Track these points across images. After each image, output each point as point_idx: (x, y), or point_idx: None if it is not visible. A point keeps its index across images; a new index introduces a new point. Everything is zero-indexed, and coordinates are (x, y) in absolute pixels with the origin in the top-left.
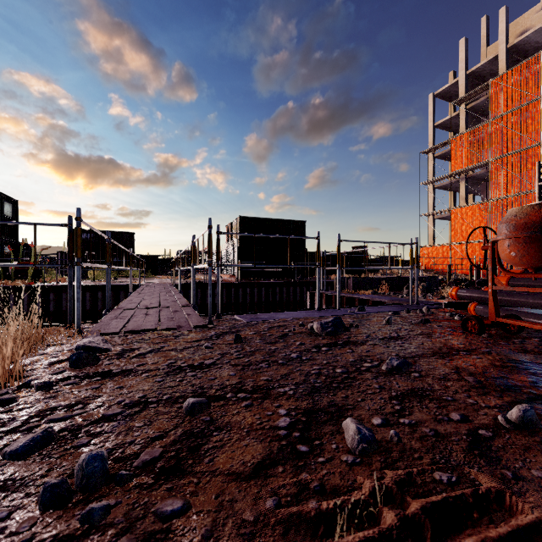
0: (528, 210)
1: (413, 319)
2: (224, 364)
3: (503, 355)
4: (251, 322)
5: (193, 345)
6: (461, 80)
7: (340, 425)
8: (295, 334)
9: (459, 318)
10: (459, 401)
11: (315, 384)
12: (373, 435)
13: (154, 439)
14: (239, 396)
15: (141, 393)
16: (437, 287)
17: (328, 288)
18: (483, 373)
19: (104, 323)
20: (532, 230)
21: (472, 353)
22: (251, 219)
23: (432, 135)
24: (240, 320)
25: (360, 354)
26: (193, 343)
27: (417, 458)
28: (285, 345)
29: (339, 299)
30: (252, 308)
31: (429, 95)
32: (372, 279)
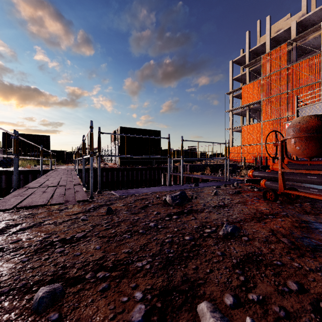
0: (308, 118)
1: (229, 191)
2: (93, 236)
3: (296, 217)
4: (123, 196)
5: (72, 217)
6: (247, 54)
7: (196, 311)
8: (153, 205)
9: (257, 190)
10: (288, 266)
11: (169, 255)
12: None
13: None
14: (98, 276)
15: None
16: (237, 170)
17: (174, 171)
18: (291, 234)
19: (5, 200)
20: (311, 132)
21: (277, 216)
22: (127, 129)
23: (231, 84)
24: (115, 194)
25: (201, 220)
26: (73, 216)
27: None
28: (146, 214)
29: (182, 178)
30: (128, 184)
31: (230, 61)
32: (200, 165)
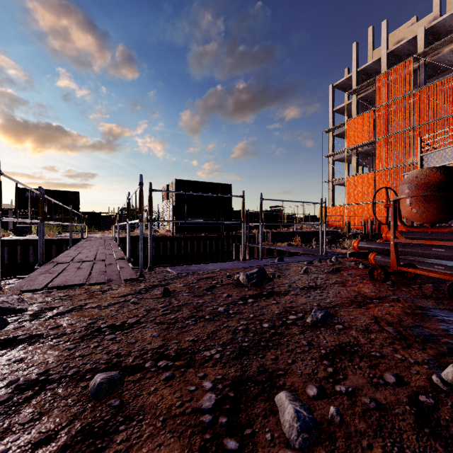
0: (428, 172)
1: (325, 268)
2: (149, 323)
3: (410, 302)
4: (182, 274)
5: (119, 300)
6: (354, 76)
7: (273, 401)
8: (222, 285)
9: (363, 267)
10: (388, 358)
11: (243, 344)
12: (313, 418)
13: (37, 445)
14: (159, 365)
15: (43, 367)
16: (338, 239)
17: (250, 240)
18: (399, 322)
19: (31, 278)
20: (431, 190)
21: (384, 301)
22: (185, 182)
23: (332, 117)
24: (171, 272)
25: (284, 305)
26: (120, 298)
27: (366, 448)
28: (213, 297)
29: (261, 251)
30: (186, 258)
31: (330, 85)
32: (287, 233)
